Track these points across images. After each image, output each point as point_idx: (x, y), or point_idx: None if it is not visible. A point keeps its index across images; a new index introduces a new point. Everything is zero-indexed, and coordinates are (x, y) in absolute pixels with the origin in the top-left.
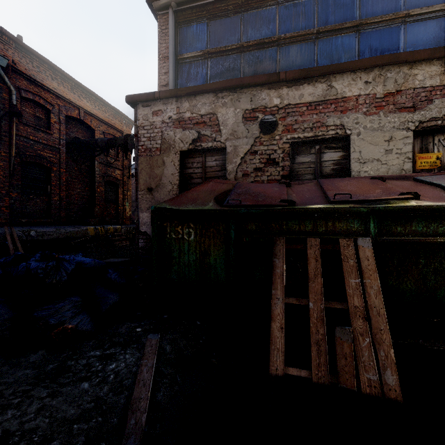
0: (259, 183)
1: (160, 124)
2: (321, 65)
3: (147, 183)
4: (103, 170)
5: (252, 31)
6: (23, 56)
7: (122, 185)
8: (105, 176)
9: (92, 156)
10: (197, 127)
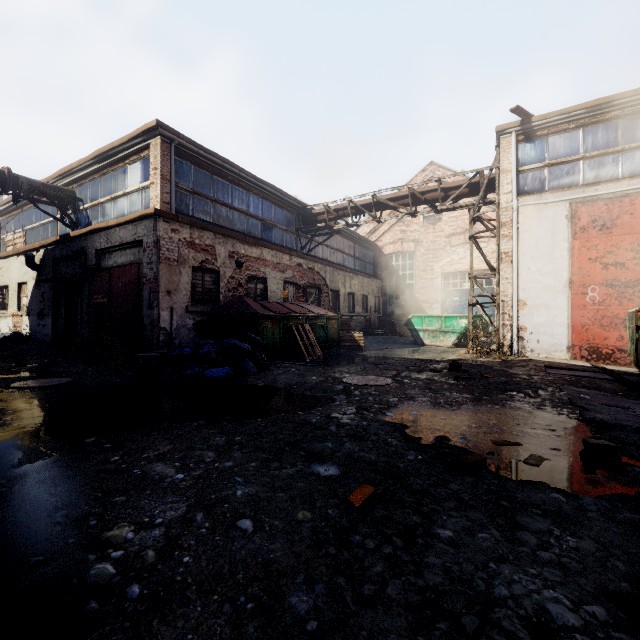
0: (261, 301)
1: (178, 241)
2: (250, 233)
3: (167, 286)
4: None
5: (220, 193)
6: None
7: None
8: None
9: None
10: (204, 252)
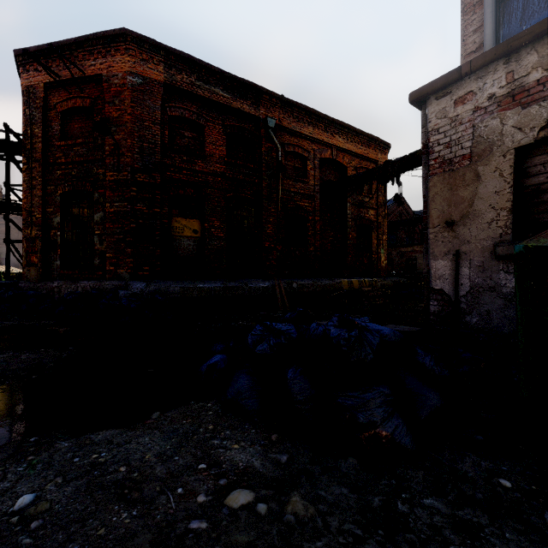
0: None
1: (470, 115)
2: None
3: (444, 214)
4: (355, 212)
5: None
6: (286, 111)
7: (376, 228)
8: (357, 220)
9: (344, 197)
10: None
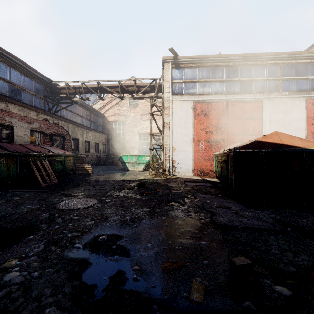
0: (1, 143)
1: None
2: None
3: None
4: None
5: None
6: None
7: None
8: None
9: None
10: None
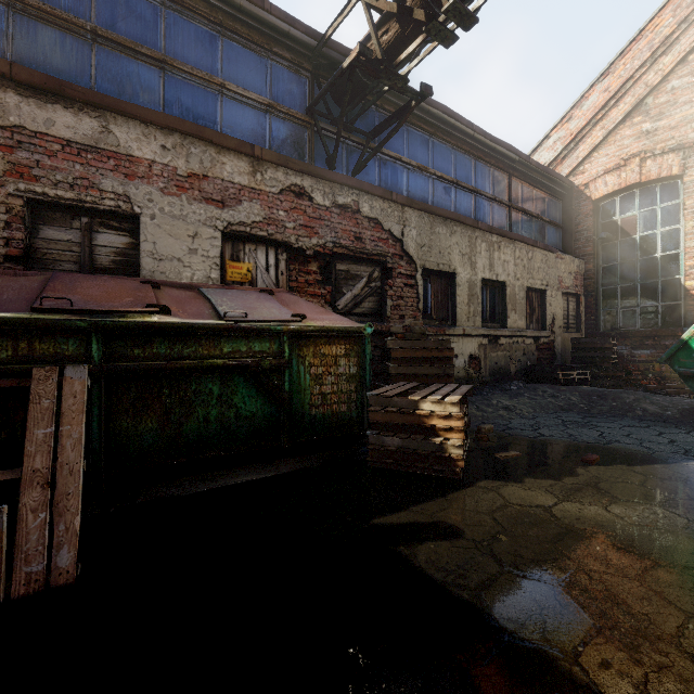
0: None
1: None
2: (102, 89)
3: None
4: None
5: None
6: None
7: None
8: None
9: None
10: None
